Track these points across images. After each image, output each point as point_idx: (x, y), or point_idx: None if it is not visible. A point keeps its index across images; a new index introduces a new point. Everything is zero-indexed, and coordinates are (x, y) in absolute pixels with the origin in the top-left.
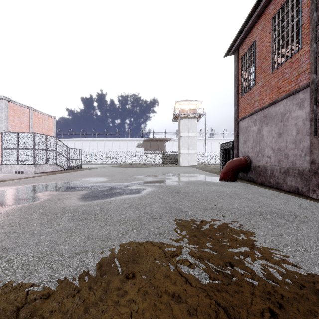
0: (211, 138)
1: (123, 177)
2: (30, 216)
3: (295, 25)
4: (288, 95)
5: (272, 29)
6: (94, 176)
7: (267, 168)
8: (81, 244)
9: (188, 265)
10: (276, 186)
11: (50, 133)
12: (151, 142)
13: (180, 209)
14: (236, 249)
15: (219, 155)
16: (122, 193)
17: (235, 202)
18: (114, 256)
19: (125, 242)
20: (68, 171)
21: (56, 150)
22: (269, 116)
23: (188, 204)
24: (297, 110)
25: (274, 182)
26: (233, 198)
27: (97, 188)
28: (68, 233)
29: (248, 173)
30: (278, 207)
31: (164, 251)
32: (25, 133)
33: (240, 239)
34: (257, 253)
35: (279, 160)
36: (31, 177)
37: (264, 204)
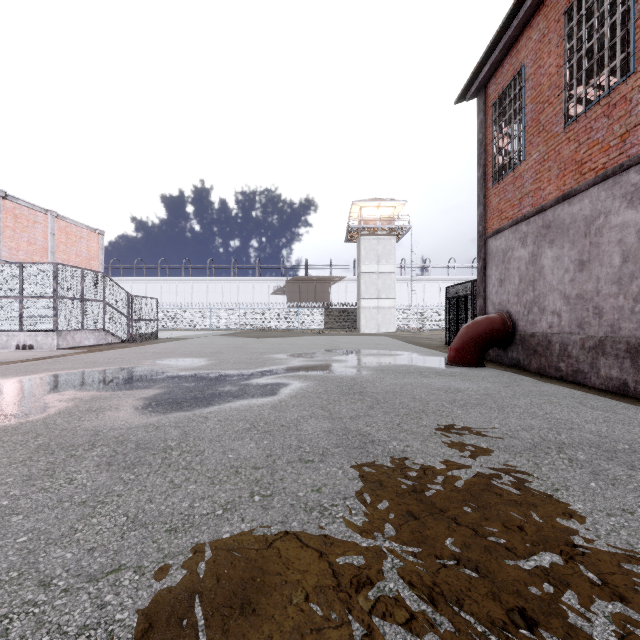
0: (424, 276)
1: (242, 358)
2: (7, 454)
3: (619, 22)
4: (603, 178)
5: (565, 35)
6: (182, 354)
7: (552, 338)
8: (112, 545)
9: (404, 622)
10: (574, 378)
11: (91, 266)
12: (303, 284)
13: (368, 434)
14: (528, 560)
15: (440, 312)
16: (236, 393)
17: (491, 417)
18: (194, 589)
19: (230, 536)
20: (129, 345)
21: (104, 300)
22: (557, 226)
23: (385, 422)
24: (624, 211)
25: (570, 368)
26: (486, 407)
27: (184, 381)
28: (85, 506)
29: (510, 349)
30: (594, 428)
31: (334, 570)
32: (37, 264)
33: (531, 527)
34: (589, 576)
35: (580, 321)
36: (47, 358)
37: (561, 422)
